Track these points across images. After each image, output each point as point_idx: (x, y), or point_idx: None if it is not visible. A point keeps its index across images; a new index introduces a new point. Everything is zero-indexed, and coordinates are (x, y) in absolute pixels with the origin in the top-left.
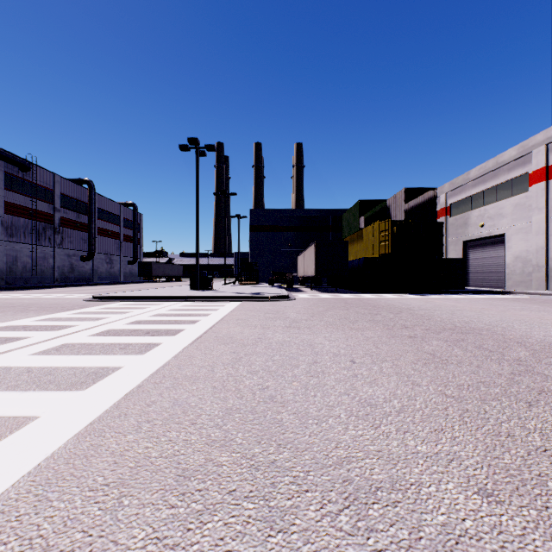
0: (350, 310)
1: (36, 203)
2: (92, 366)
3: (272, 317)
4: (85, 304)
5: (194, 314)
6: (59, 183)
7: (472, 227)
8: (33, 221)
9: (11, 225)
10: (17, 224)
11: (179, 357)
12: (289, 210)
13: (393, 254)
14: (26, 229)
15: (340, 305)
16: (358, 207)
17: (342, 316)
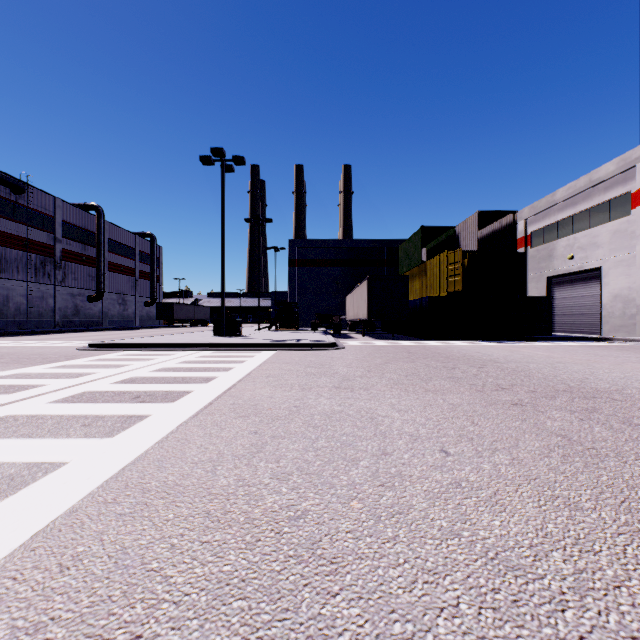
0: (417, 363)
1: (32, 232)
2: (16, 463)
3: (316, 373)
4: (77, 354)
5: (211, 368)
6: (60, 208)
7: (558, 259)
8: (28, 253)
9: (1, 258)
10: (9, 257)
11: (167, 442)
12: (336, 240)
13: (464, 292)
14: (20, 263)
15: (402, 356)
16: (420, 235)
17: (409, 372)
